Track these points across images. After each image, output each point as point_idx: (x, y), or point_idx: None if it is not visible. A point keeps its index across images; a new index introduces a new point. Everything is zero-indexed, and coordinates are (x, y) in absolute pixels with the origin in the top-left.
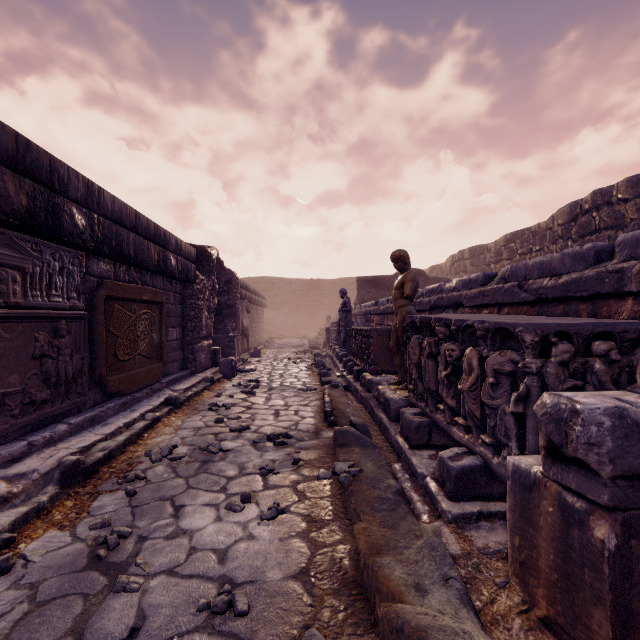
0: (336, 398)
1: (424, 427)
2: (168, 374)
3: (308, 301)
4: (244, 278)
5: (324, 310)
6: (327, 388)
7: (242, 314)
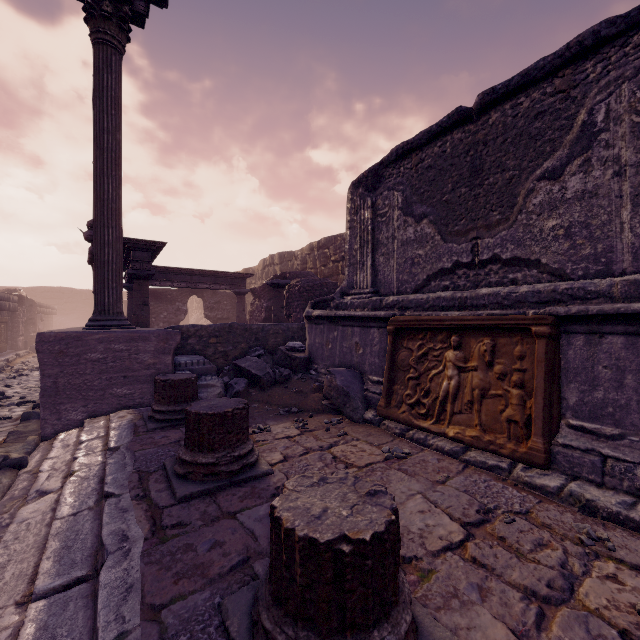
0: None
1: None
2: (7, 350)
3: None
4: (31, 287)
5: None
6: None
7: (38, 322)
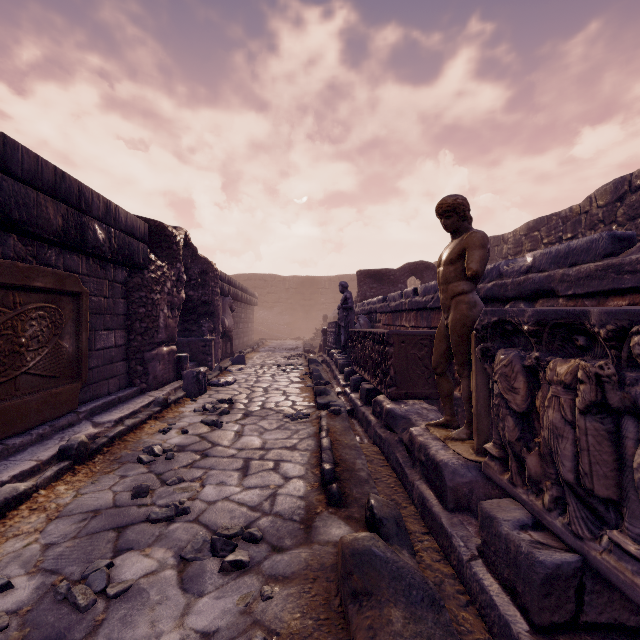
0: (338, 436)
1: (566, 579)
2: (98, 396)
3: (303, 300)
4: (234, 275)
5: (320, 309)
6: (325, 416)
7: (224, 313)
